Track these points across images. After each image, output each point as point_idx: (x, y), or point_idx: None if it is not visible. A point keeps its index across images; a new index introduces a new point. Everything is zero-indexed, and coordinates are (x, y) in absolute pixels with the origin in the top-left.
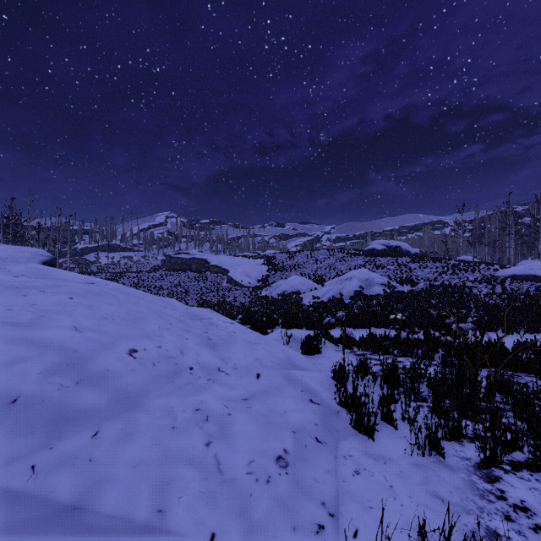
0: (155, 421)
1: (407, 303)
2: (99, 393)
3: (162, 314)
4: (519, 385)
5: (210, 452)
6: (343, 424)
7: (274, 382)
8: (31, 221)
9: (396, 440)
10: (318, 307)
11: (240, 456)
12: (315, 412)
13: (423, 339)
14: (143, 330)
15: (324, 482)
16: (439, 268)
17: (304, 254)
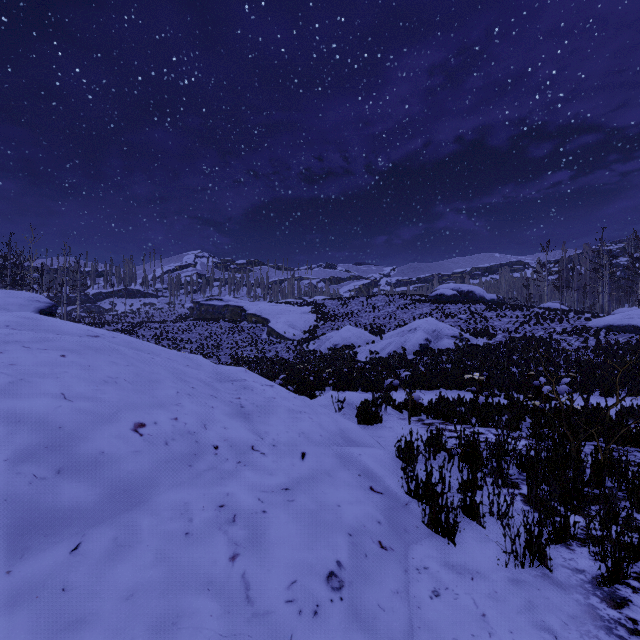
0: (162, 525)
1: (483, 360)
2: (87, 486)
3: (183, 376)
4: (631, 464)
5: (235, 570)
6: (414, 521)
7: (323, 464)
8: (33, 261)
9: (485, 544)
10: (376, 364)
11: (277, 575)
12: (377, 504)
13: (506, 404)
14: (155, 397)
15: (392, 610)
16: (520, 317)
17: (359, 301)
